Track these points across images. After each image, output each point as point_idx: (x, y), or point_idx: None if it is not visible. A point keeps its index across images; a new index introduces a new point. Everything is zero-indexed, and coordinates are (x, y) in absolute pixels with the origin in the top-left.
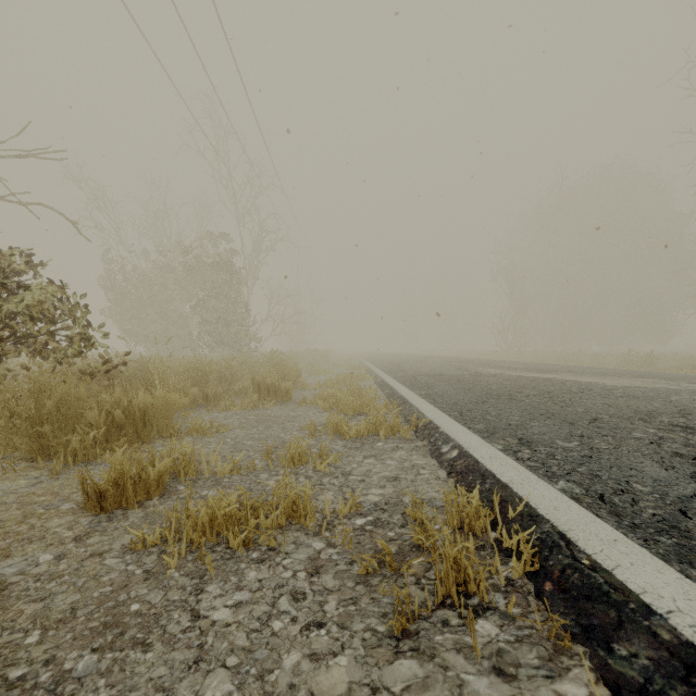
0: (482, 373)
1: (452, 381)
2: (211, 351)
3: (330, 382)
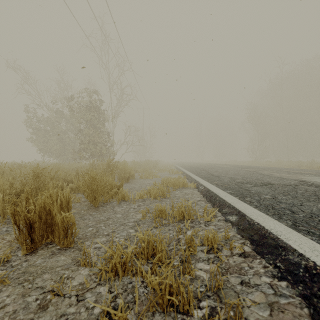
0: (313, 182)
1: (319, 199)
2: (87, 161)
3: (152, 191)
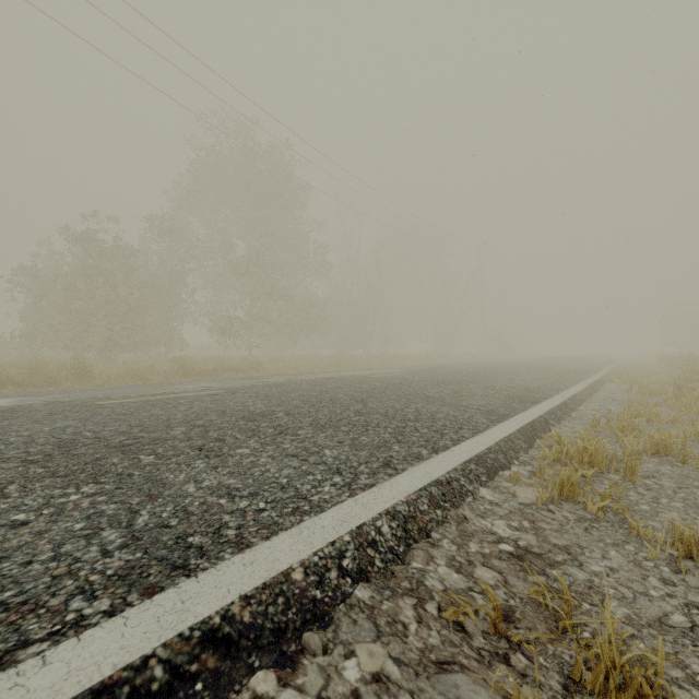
0: None
1: None
2: None
3: None
